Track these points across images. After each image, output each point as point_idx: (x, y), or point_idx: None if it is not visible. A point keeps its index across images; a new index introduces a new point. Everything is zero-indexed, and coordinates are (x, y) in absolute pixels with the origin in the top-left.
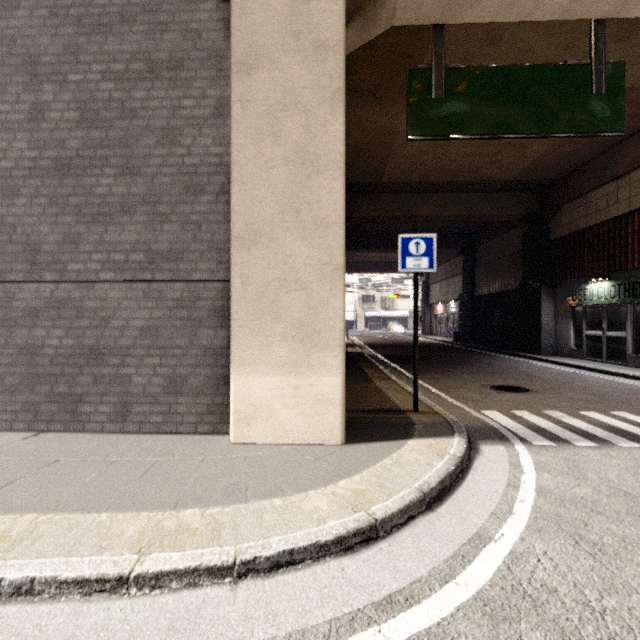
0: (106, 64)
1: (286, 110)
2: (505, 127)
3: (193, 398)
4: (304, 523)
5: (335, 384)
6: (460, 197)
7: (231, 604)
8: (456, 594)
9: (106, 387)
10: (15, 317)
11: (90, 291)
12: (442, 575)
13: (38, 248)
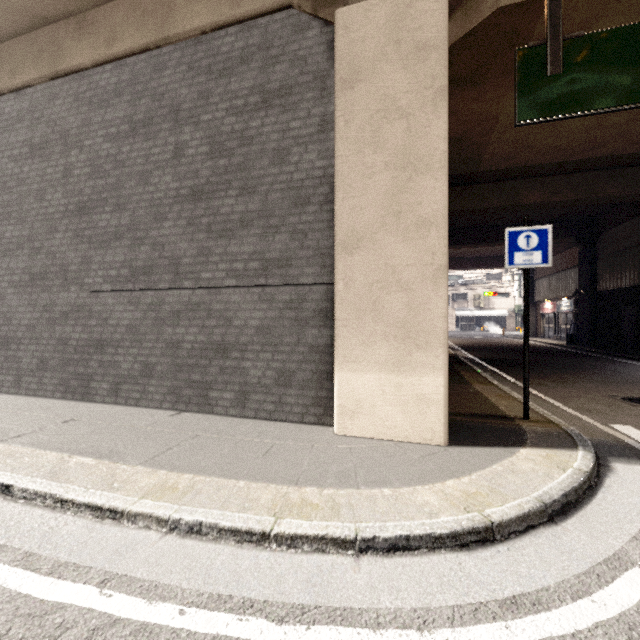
0: (229, 102)
1: (387, 117)
2: None
3: (300, 391)
4: (416, 514)
5: (438, 384)
6: (577, 178)
7: (356, 573)
8: (593, 611)
9: (229, 377)
10: (163, 318)
11: (217, 296)
12: (573, 589)
13: (179, 261)
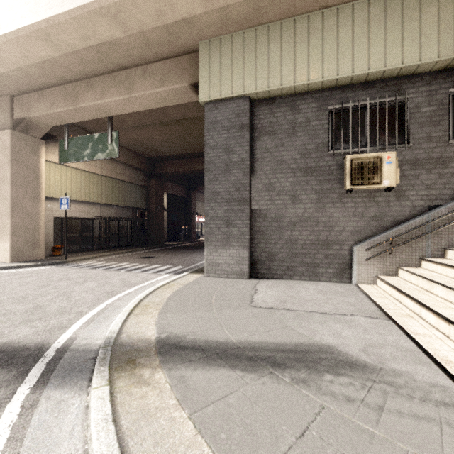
0: None
1: None
2: (84, 158)
3: None
4: None
5: (8, 245)
6: None
7: None
8: None
9: None
10: None
11: None
12: None
13: None
